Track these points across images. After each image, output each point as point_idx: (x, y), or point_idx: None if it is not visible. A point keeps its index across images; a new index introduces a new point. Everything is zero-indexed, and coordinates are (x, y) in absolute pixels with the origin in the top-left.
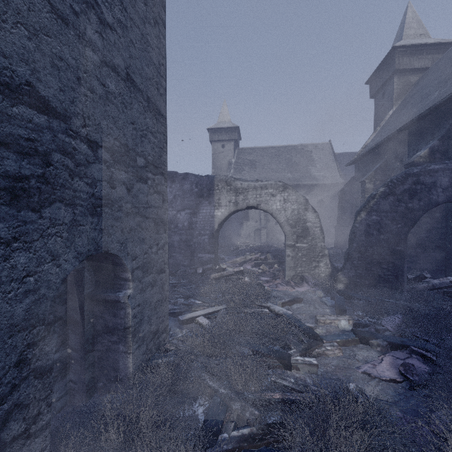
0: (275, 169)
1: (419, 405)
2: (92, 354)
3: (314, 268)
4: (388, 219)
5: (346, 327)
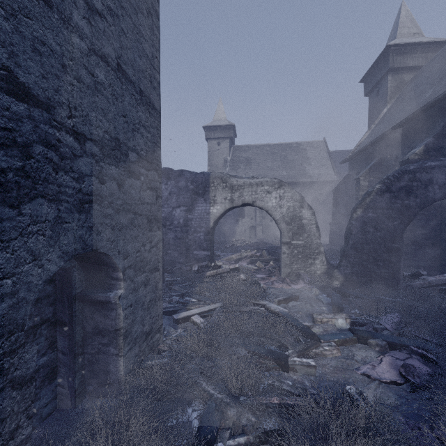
0: (270, 167)
1: (422, 409)
2: (82, 356)
3: (310, 265)
4: (384, 217)
5: (343, 325)
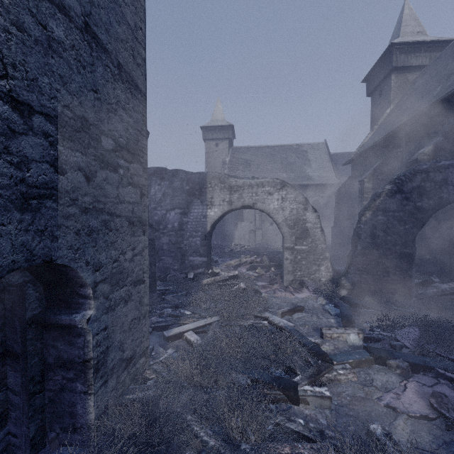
0: (270, 169)
1: None
2: (41, 395)
3: (314, 271)
4: (395, 220)
5: (356, 342)
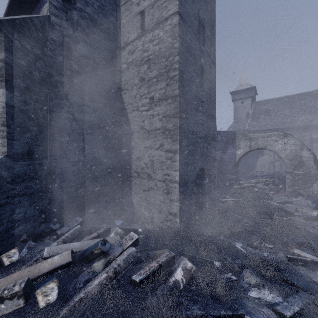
0: (288, 114)
1: None
2: None
3: (308, 187)
4: None
5: (316, 215)
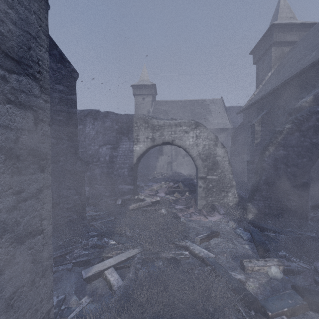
0: (182, 117)
1: None
2: None
3: (223, 197)
4: (294, 154)
5: (277, 275)
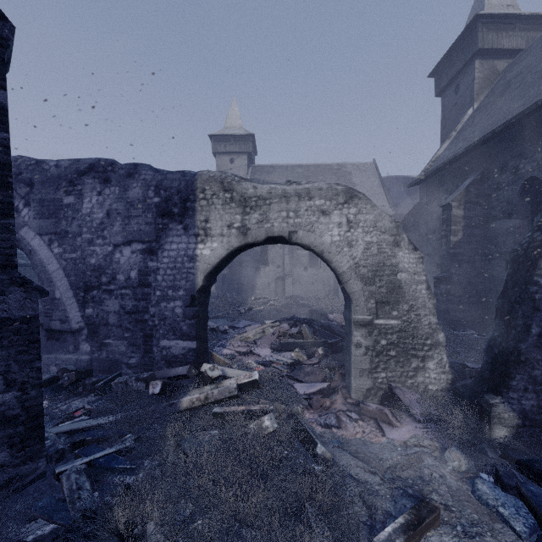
0: None
1: None
2: None
3: (415, 371)
4: None
5: None
